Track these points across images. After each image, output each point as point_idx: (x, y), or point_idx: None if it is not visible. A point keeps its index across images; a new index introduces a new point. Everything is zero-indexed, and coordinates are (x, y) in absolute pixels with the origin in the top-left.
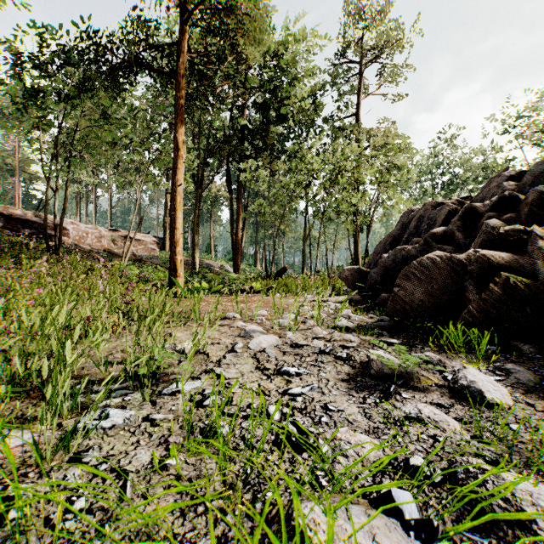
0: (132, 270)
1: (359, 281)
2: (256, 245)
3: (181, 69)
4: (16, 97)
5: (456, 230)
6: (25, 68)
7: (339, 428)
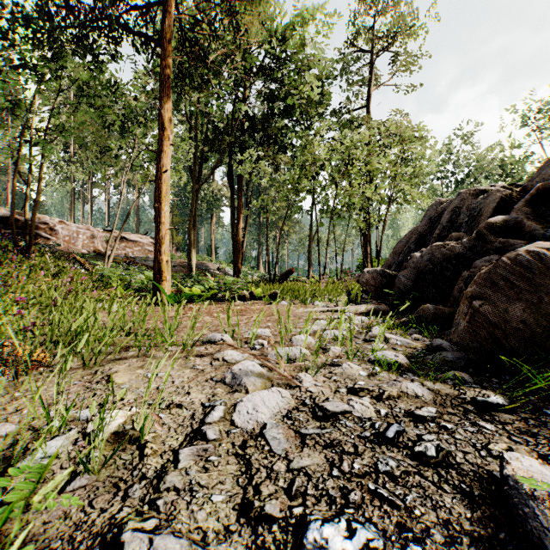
0: (113, 273)
1: (382, 286)
2: (259, 247)
3: (167, 33)
4: None
5: (523, 219)
6: None
7: None
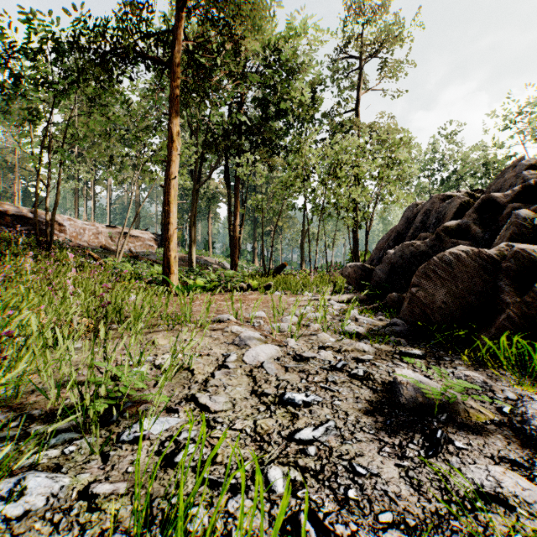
0: (125, 267)
1: (362, 279)
2: (254, 241)
3: (175, 56)
4: (6, 88)
5: (471, 224)
6: (13, 57)
7: (378, 515)
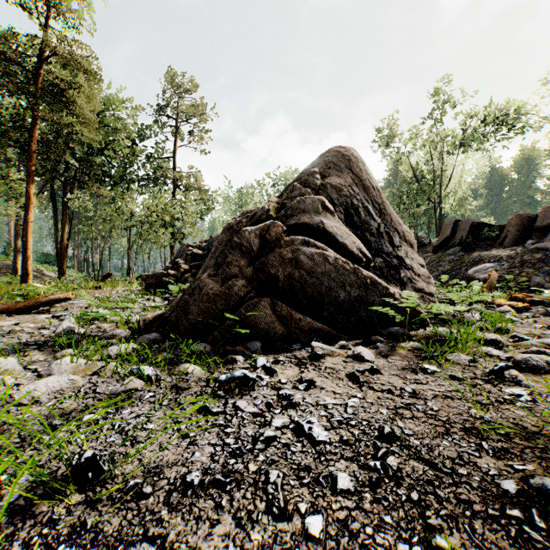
0: None
1: None
2: (76, 247)
3: (32, 146)
4: None
5: (183, 261)
6: None
7: None
